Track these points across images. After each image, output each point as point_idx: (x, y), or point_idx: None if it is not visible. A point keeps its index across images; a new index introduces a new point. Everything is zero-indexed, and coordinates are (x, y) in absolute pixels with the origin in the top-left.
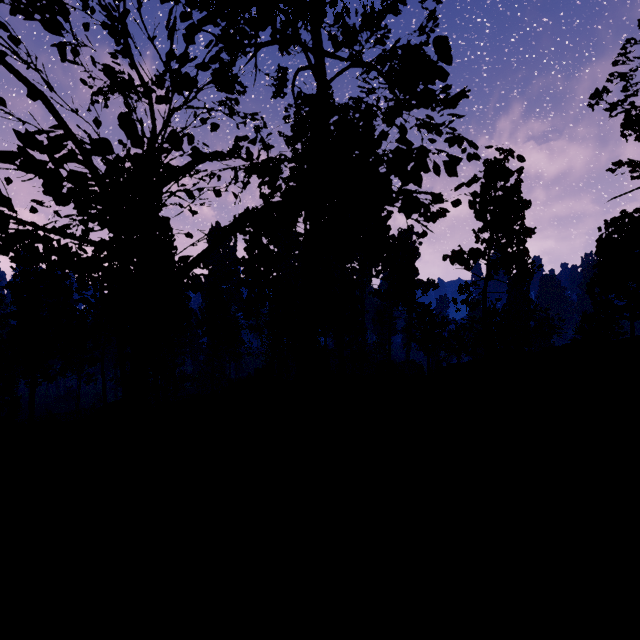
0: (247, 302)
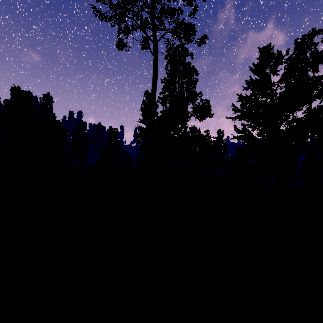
0: None
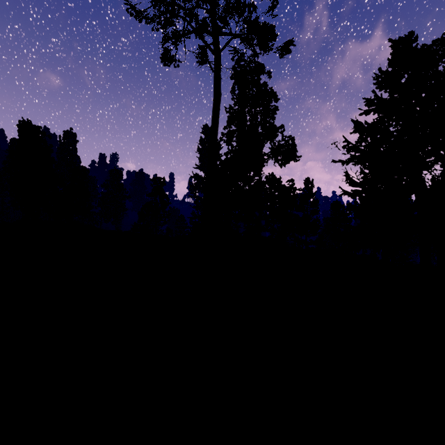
0: None
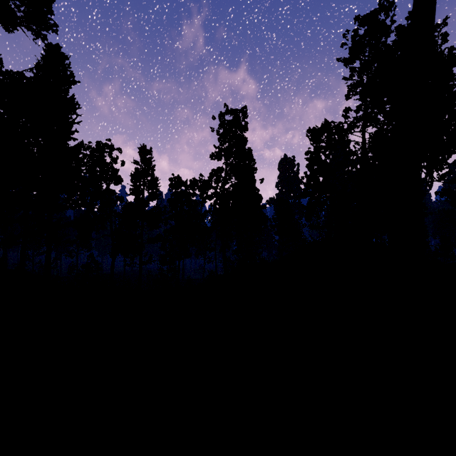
0: (308, 207)
